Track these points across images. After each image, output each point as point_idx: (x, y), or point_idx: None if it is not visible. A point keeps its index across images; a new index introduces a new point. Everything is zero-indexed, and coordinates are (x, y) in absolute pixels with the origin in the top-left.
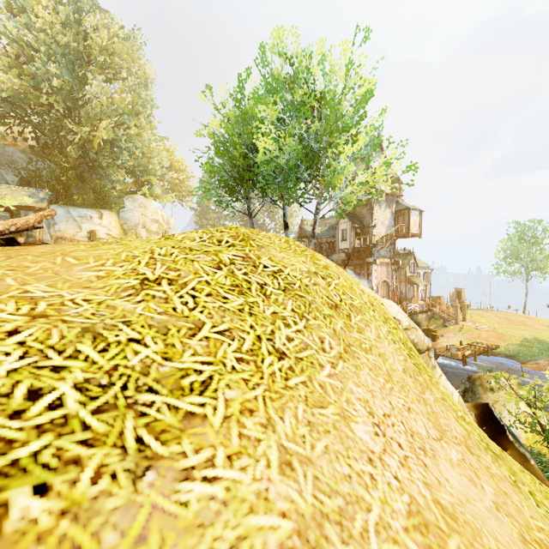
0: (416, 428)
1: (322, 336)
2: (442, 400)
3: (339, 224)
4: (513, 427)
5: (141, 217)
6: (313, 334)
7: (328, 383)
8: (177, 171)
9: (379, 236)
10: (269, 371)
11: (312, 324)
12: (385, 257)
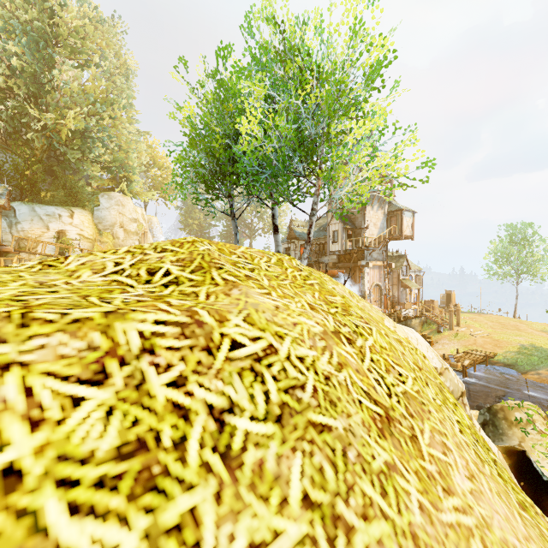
0: None
1: None
2: None
3: (330, 225)
4: None
5: (119, 216)
6: None
7: None
8: (161, 167)
9: (372, 238)
10: None
11: None
12: (377, 260)
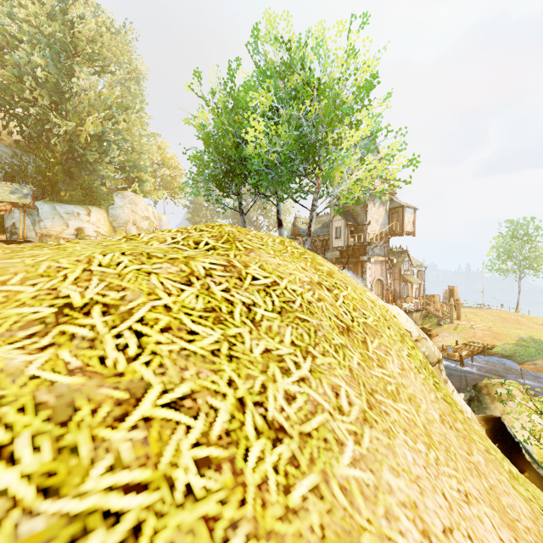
0: (487, 539)
1: (336, 384)
2: (487, 453)
3: (333, 221)
4: (527, 443)
5: (132, 214)
6: (323, 383)
7: (353, 479)
8: (170, 167)
9: (373, 234)
10: (257, 476)
11: (321, 364)
12: (379, 255)
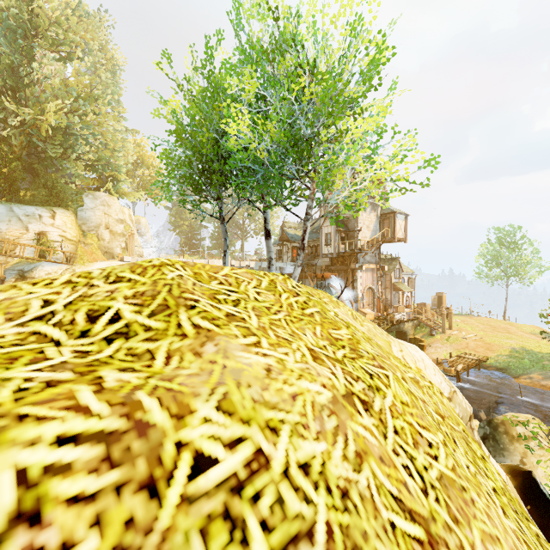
0: None
1: None
2: None
3: (323, 227)
4: None
5: (104, 217)
6: None
7: None
8: (150, 167)
9: (365, 241)
10: None
11: None
12: (370, 263)
